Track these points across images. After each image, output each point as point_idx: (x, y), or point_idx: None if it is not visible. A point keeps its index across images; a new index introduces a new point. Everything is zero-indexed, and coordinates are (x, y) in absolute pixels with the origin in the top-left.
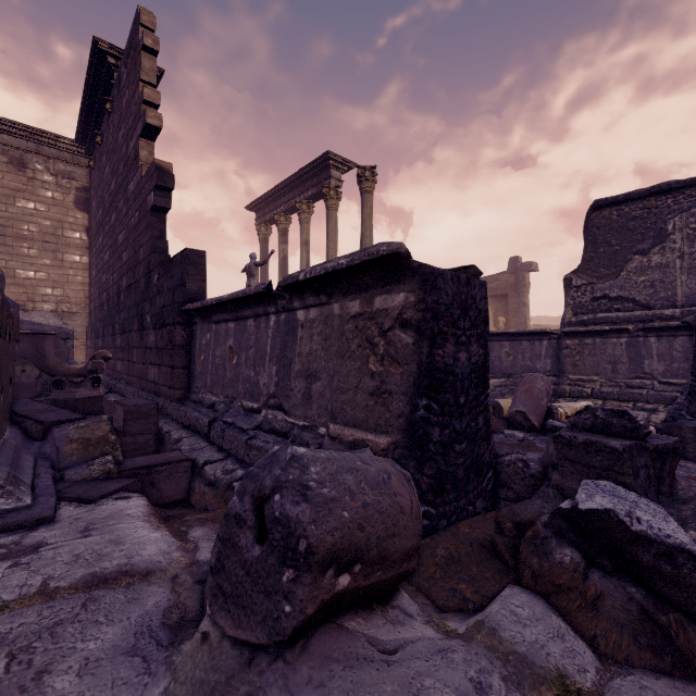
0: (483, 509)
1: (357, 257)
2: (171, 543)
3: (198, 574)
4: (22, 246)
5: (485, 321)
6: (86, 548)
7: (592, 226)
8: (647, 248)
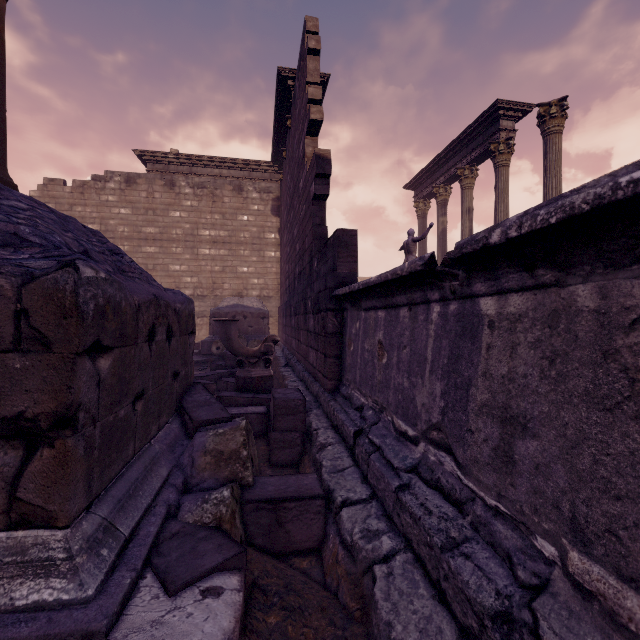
0: None
1: None
2: None
3: None
4: (240, 249)
5: None
6: None
7: None
8: None
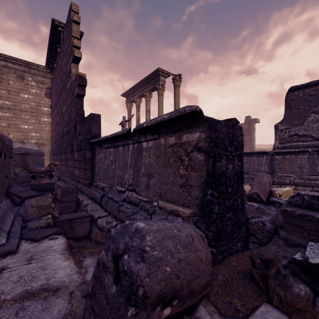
0: (240, 247)
1: (173, 114)
2: (73, 268)
3: (85, 290)
4: (22, 114)
5: (241, 147)
6: (27, 272)
7: (289, 100)
8: (318, 110)
